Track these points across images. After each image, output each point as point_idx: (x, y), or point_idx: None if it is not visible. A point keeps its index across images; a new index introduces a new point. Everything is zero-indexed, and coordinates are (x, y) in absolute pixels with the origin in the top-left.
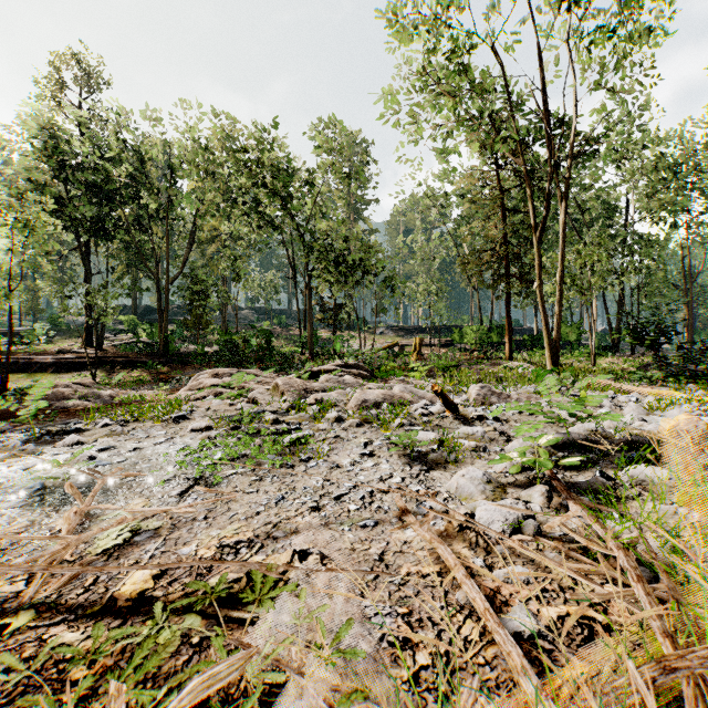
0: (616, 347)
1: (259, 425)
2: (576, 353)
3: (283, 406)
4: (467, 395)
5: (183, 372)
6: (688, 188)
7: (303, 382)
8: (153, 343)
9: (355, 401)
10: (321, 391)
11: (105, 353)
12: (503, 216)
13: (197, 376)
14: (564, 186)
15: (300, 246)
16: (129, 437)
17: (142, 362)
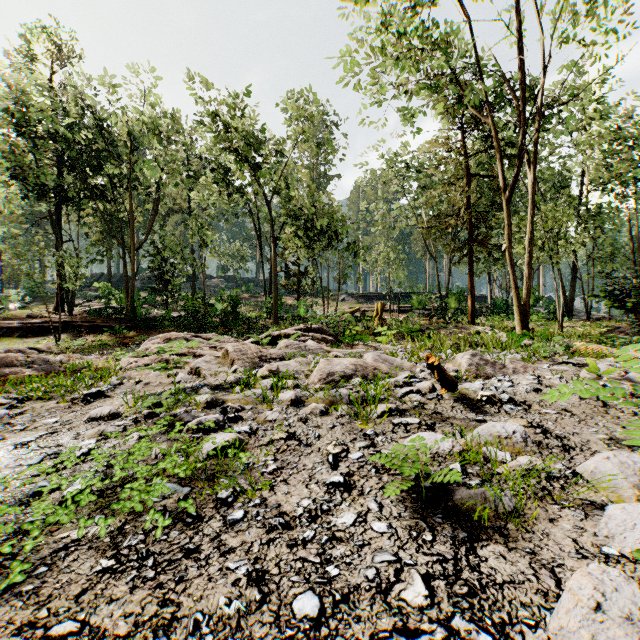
0: (570, 313)
1: (187, 409)
2: (535, 318)
3: (230, 379)
4: (454, 364)
5: (148, 336)
6: (639, 159)
7: (259, 348)
8: (121, 308)
9: (319, 373)
10: (279, 358)
11: (73, 318)
12: (466, 181)
13: (149, 341)
14: (534, 144)
15: (266, 215)
16: (2, 428)
17: (108, 326)
